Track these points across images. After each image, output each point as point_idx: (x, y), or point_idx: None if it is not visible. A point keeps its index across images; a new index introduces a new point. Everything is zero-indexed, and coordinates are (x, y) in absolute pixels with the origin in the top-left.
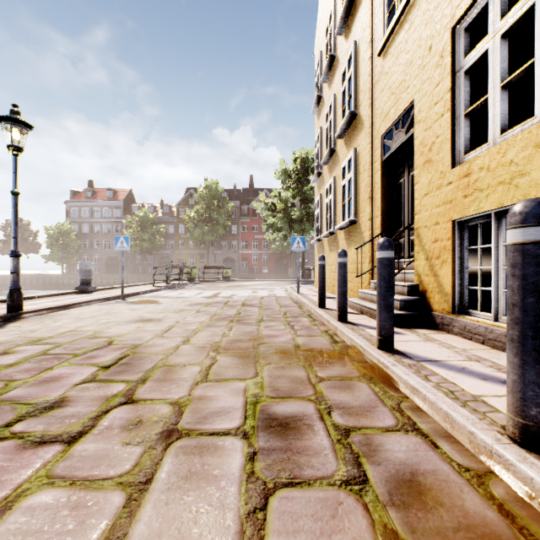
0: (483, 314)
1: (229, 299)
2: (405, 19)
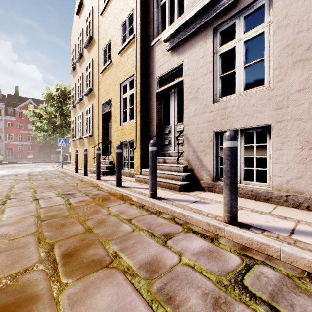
0: (127, 168)
1: (16, 173)
2: (109, 68)
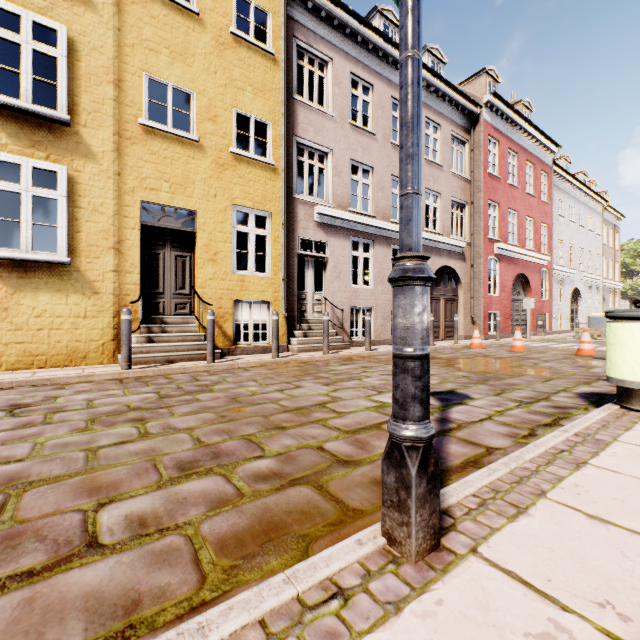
0: (245, 343)
1: None
2: (187, 145)
